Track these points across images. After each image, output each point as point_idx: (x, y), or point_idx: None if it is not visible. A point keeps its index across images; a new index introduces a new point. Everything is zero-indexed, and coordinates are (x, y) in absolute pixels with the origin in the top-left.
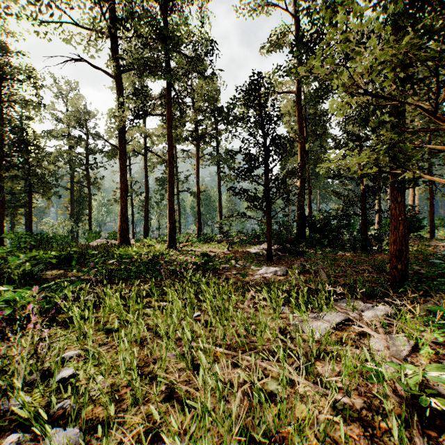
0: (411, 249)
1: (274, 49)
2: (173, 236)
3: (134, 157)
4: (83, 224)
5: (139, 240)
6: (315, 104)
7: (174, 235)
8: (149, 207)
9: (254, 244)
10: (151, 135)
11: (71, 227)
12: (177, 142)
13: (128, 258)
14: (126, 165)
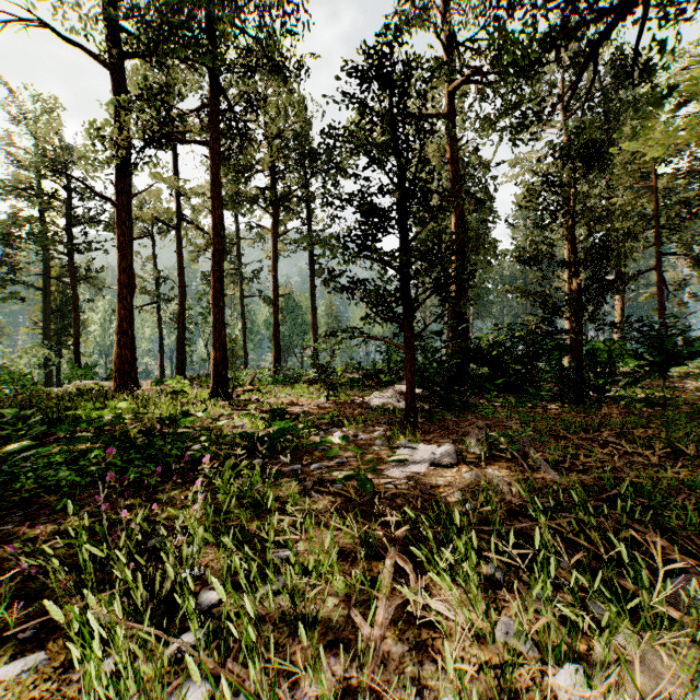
0: (655, 395)
1: (413, 26)
2: (222, 374)
3: (164, 235)
4: (71, 352)
5: (163, 381)
6: (475, 148)
7: (225, 372)
8: (190, 323)
9: (373, 387)
10: (189, 193)
11: (46, 357)
12: (237, 206)
13: (97, 426)
14: (132, 238)
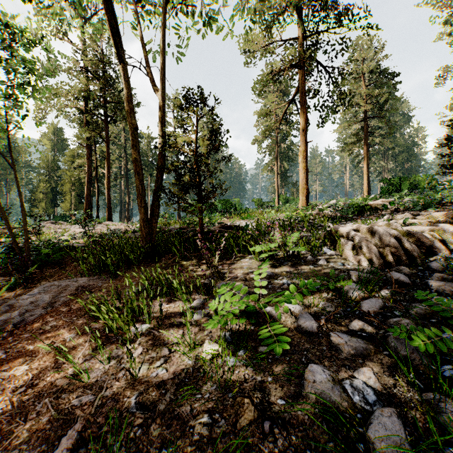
0: None
1: None
2: None
3: None
4: None
5: None
6: None
7: None
8: None
9: None
10: None
11: None
12: None
13: None
14: None
